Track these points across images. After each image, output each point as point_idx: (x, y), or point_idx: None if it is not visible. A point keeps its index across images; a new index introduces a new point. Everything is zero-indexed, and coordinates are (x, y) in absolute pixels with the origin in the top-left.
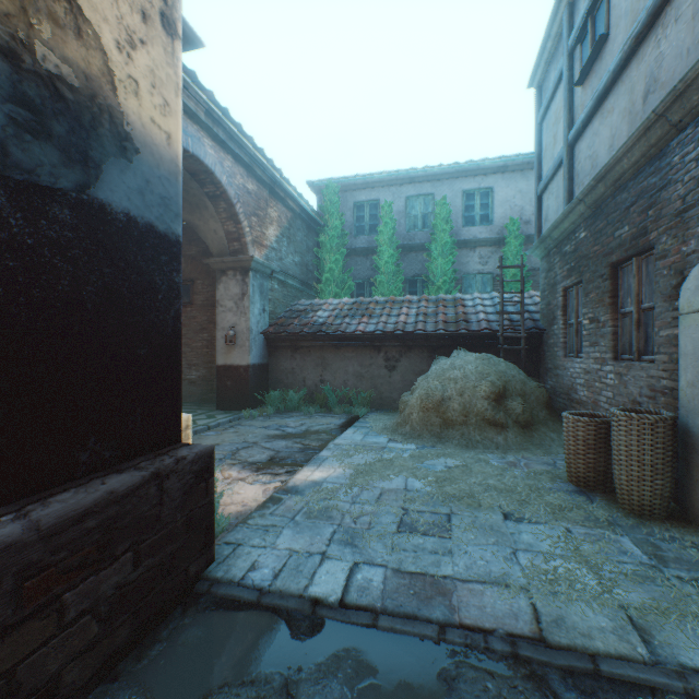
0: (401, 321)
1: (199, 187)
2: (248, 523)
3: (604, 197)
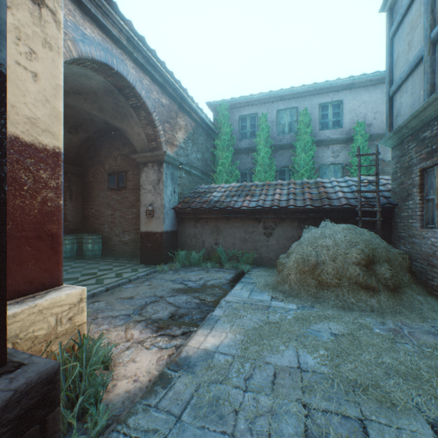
0: (276, 199)
1: (125, 100)
2: (127, 425)
3: None
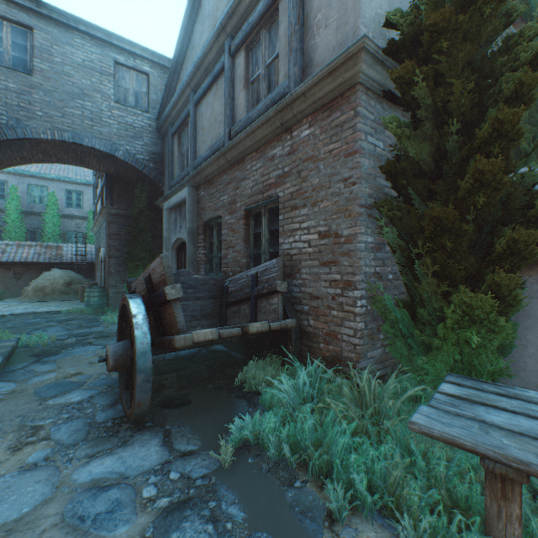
0: (25, 256)
1: None
2: None
3: (99, 228)
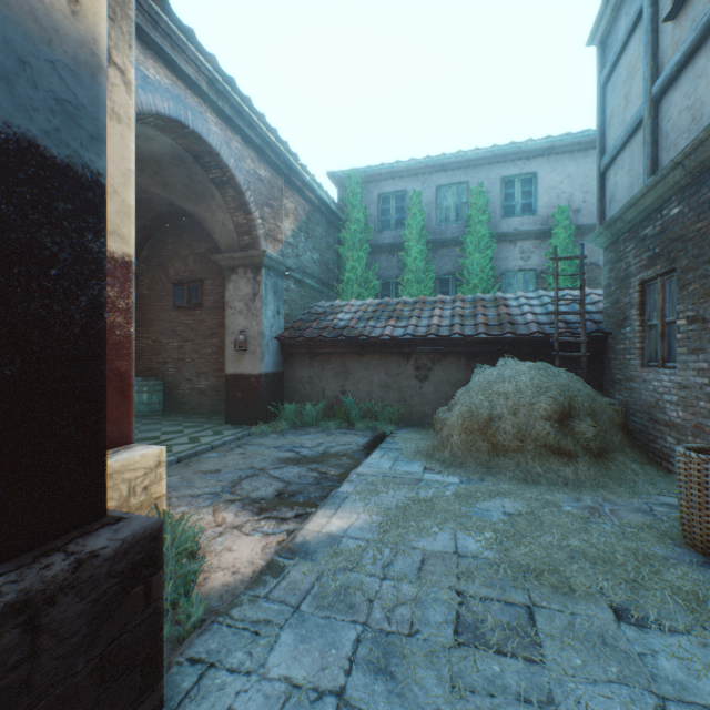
0: (434, 324)
1: (203, 172)
2: (231, 616)
3: None
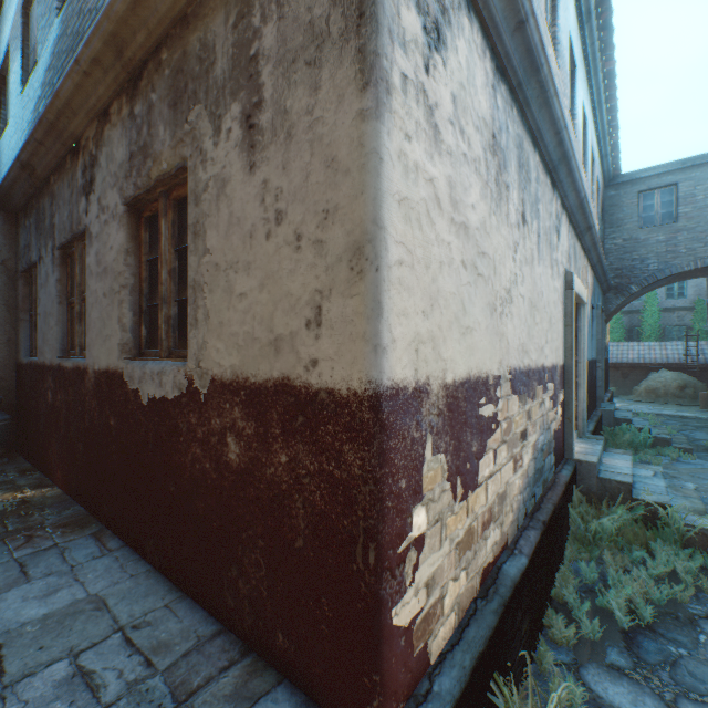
0: (630, 357)
1: None
2: None
3: None
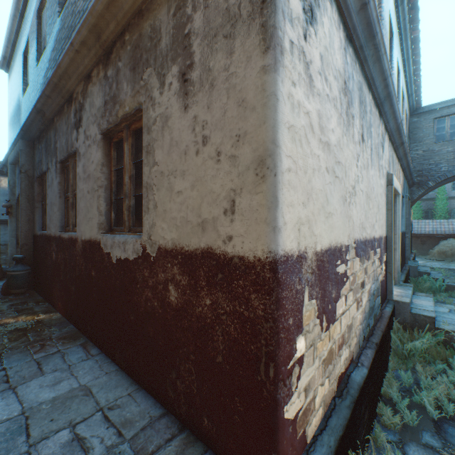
0: (426, 230)
1: None
2: None
3: None
